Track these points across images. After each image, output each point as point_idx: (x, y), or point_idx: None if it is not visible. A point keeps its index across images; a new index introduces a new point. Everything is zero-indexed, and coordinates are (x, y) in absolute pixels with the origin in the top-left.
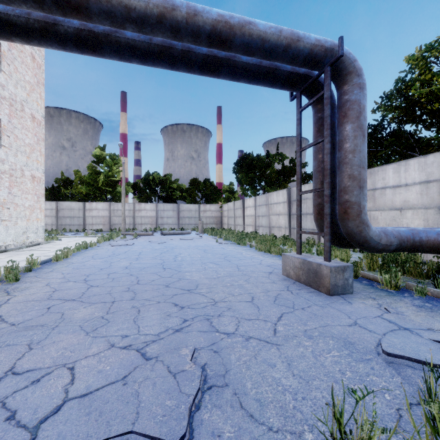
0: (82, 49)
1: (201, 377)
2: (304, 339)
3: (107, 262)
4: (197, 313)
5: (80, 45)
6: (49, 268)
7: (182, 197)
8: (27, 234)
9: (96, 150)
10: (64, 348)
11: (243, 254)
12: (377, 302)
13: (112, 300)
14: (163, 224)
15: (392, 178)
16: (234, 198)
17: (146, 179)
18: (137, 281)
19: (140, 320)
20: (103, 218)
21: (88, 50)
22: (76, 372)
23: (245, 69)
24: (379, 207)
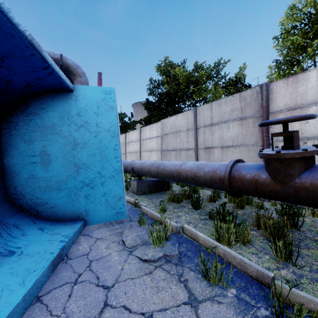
0: None
1: None
2: None
3: None
4: None
5: None
6: None
7: None
8: None
9: None
10: None
11: None
12: None
13: None
14: None
15: (148, 133)
16: None
17: None
18: None
19: None
20: None
21: None
22: None
23: None
24: (145, 150)
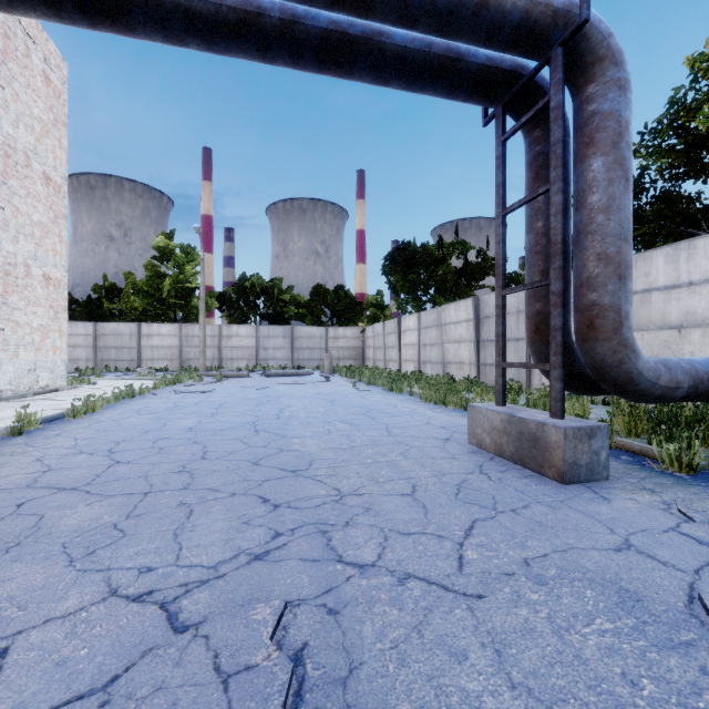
0: (93, 17)
1: (291, 685)
2: (528, 585)
3: (160, 420)
4: (303, 519)
5: (88, 8)
6: (55, 429)
7: (299, 316)
8: (37, 372)
9: (159, 238)
10: (8, 599)
11: (398, 407)
12: (660, 499)
13: (146, 489)
14: (267, 359)
15: (663, 272)
16: (385, 316)
17: (241, 287)
18: (202, 454)
19: (188, 532)
20: (170, 350)
21: (103, 19)
22: (7, 665)
23: (401, 58)
24: (639, 324)
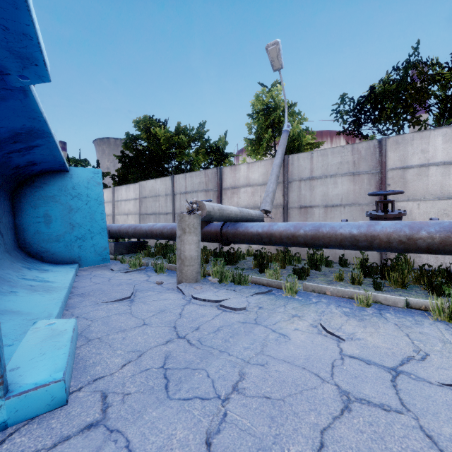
0: None
1: None
2: None
3: None
4: None
5: None
6: None
7: None
8: None
9: None
10: None
11: None
12: None
13: None
14: None
15: (124, 195)
16: None
17: None
18: None
19: None
20: None
21: None
22: None
23: None
24: (120, 213)
